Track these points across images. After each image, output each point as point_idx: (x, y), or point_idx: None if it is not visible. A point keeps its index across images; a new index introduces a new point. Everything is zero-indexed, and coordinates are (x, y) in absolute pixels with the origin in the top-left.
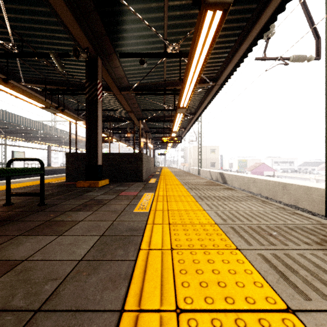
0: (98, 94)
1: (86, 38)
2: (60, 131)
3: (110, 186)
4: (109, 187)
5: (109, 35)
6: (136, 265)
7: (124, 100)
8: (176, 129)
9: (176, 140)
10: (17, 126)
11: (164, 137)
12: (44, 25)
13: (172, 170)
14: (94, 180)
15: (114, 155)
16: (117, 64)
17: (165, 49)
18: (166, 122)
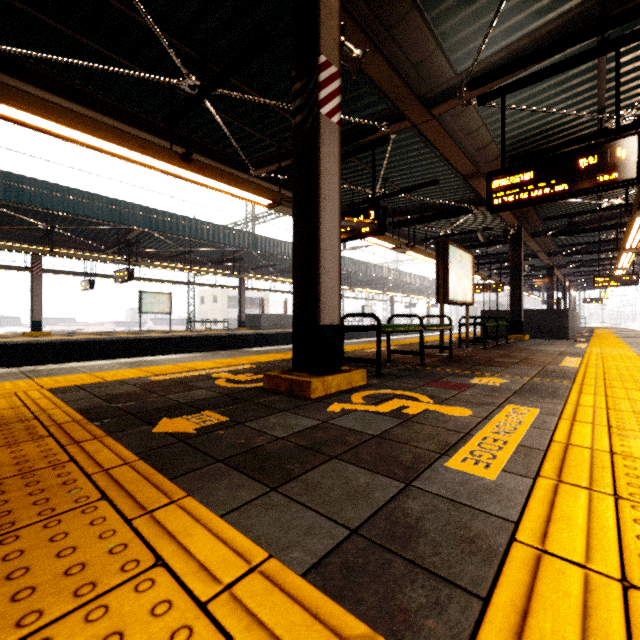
0: (521, 259)
1: (516, 221)
2: (416, 277)
3: (534, 340)
4: (534, 340)
5: (533, 207)
6: (586, 351)
7: (534, 244)
8: (624, 265)
9: (626, 280)
10: (372, 277)
11: (599, 278)
12: (476, 214)
13: (619, 332)
14: (517, 334)
15: (532, 311)
16: (535, 219)
17: (599, 205)
18: (603, 249)
